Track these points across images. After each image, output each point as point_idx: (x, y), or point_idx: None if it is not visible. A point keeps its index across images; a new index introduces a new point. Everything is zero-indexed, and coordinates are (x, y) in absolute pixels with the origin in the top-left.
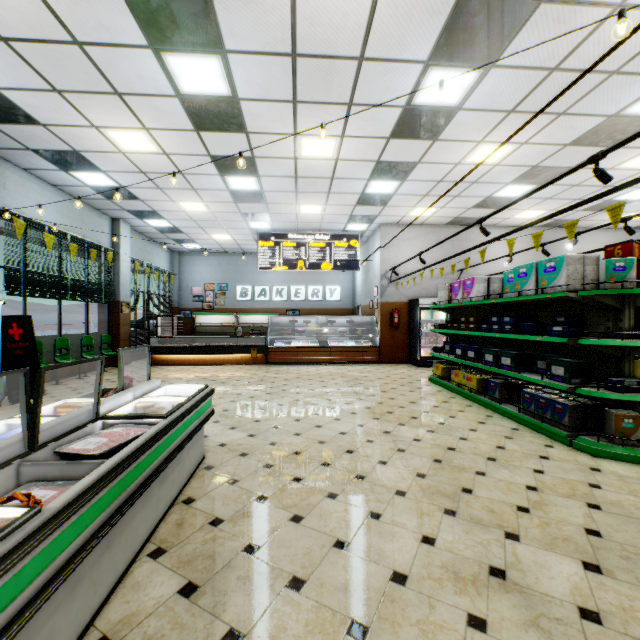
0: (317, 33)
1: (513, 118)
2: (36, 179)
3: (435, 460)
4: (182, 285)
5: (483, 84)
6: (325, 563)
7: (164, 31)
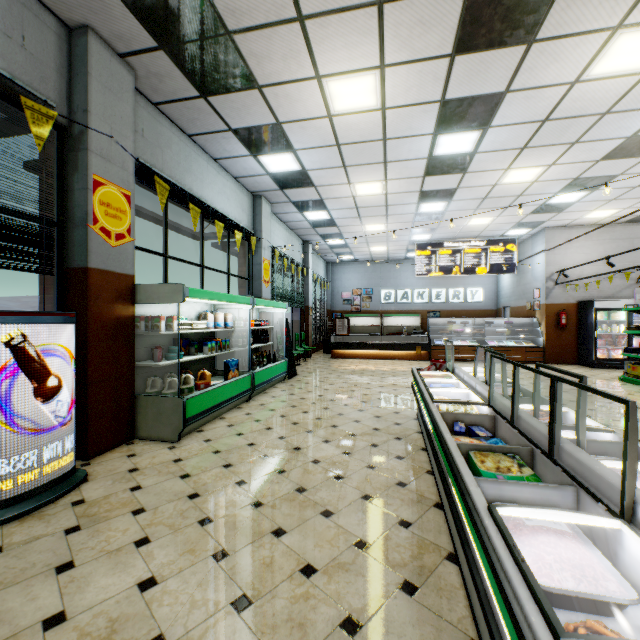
0: (575, 105)
1: None
2: (277, 220)
3: None
4: (333, 291)
5: None
6: None
7: (451, 124)
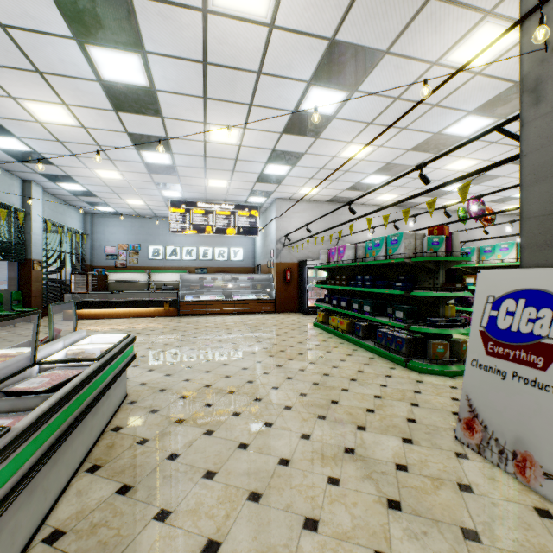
0: (224, 49)
1: (372, 128)
2: None
3: (314, 383)
4: (95, 244)
5: (350, 102)
6: (231, 459)
7: (89, 28)
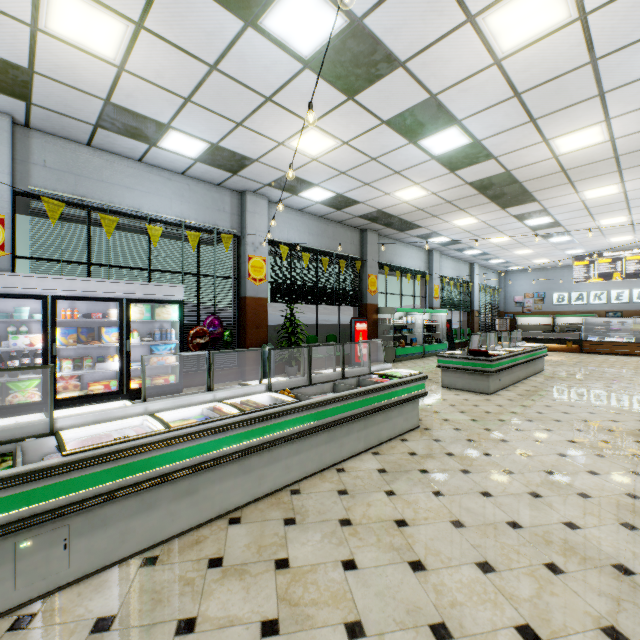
0: (597, 203)
1: None
2: (446, 257)
3: None
4: (506, 295)
5: None
6: (586, 383)
7: (526, 218)
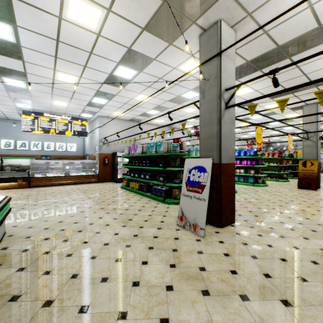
0: (71, 37)
1: (150, 89)
2: None
3: (121, 213)
4: None
5: (139, 76)
6: (80, 248)
7: None
